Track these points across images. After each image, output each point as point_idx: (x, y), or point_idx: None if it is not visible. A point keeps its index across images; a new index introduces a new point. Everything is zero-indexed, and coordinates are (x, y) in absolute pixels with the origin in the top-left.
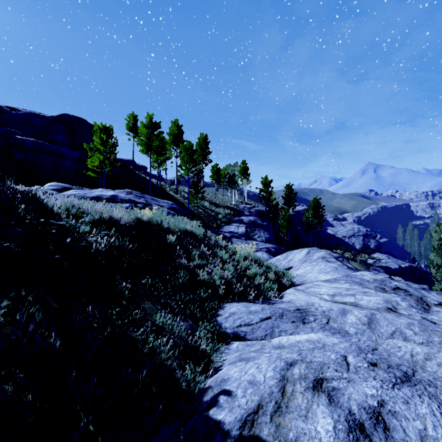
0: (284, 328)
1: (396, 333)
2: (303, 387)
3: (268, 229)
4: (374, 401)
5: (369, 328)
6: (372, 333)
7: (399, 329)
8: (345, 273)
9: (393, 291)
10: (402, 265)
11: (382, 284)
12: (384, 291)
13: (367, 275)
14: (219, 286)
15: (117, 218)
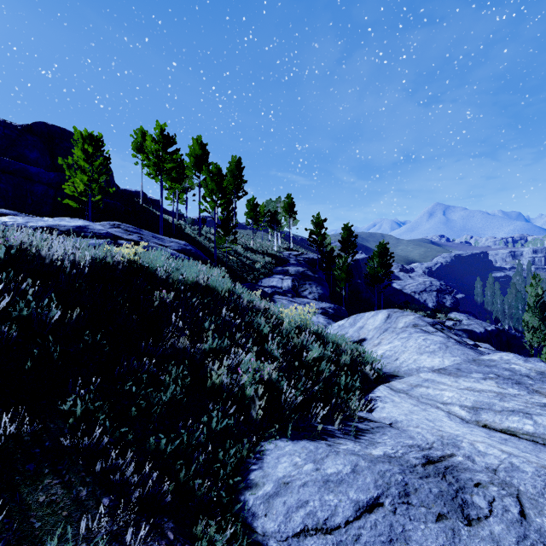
0: (423, 542)
1: None
2: None
3: (322, 283)
4: None
5: None
6: None
7: None
8: (464, 355)
9: None
10: (488, 328)
11: None
12: None
13: (517, 363)
14: (253, 401)
15: (52, 260)
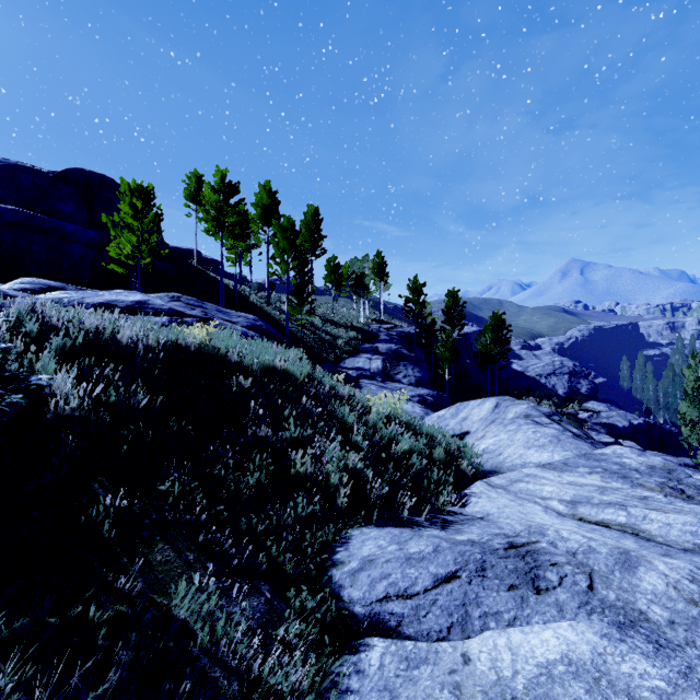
0: (493, 606)
1: None
2: None
3: (420, 364)
4: None
5: None
6: None
7: None
8: (577, 449)
9: None
10: (633, 421)
11: (671, 478)
12: (685, 496)
13: (630, 457)
14: (338, 489)
15: (126, 343)
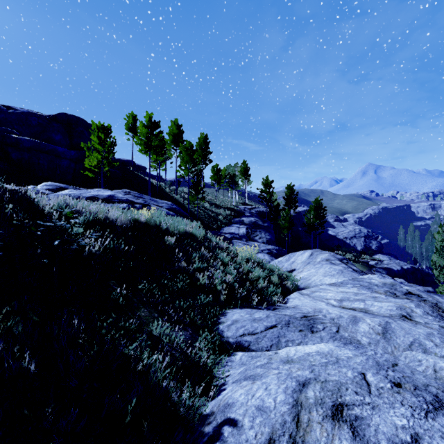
0: (291, 337)
1: (414, 345)
2: (320, 416)
3: (269, 230)
4: (407, 435)
5: (383, 338)
6: (387, 343)
7: (418, 340)
8: (351, 276)
9: (405, 296)
10: (404, 266)
11: (392, 288)
12: (395, 296)
13: (375, 279)
14: (221, 291)
15: (112, 219)
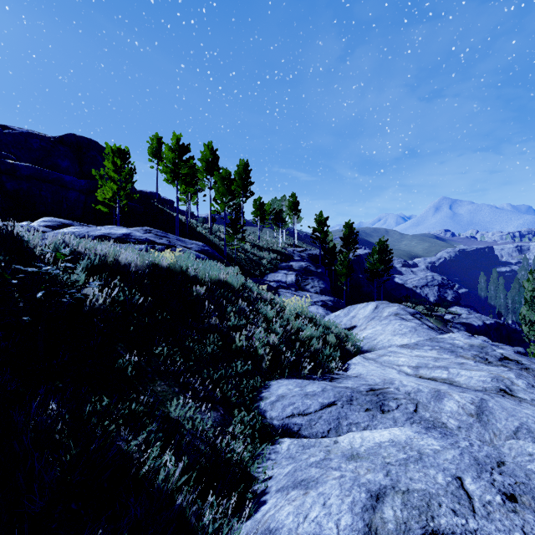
0: (355, 419)
1: (521, 431)
2: None
3: (323, 278)
4: None
5: (478, 421)
6: (484, 429)
7: (526, 425)
8: (428, 336)
9: (500, 362)
10: (486, 321)
11: (482, 352)
12: (487, 362)
13: (459, 339)
14: (263, 356)
15: (125, 263)
